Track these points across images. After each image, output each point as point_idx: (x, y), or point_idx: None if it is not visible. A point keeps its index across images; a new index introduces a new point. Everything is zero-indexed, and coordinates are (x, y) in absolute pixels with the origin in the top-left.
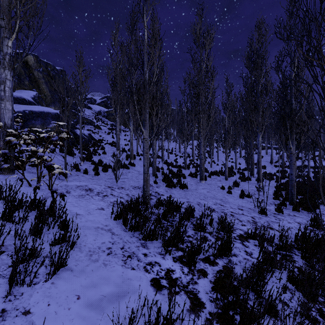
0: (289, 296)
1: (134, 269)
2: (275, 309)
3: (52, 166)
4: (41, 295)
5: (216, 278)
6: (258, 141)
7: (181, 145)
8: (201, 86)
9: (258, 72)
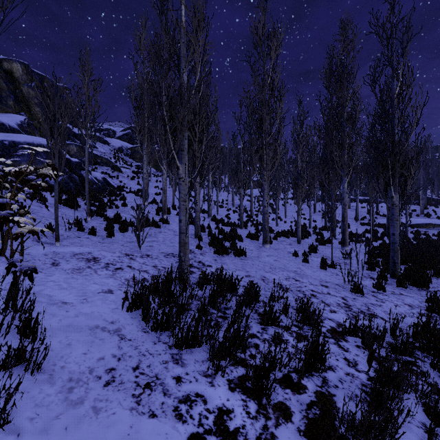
0: None
1: (155, 415)
2: None
3: (7, 218)
4: None
5: (307, 420)
6: (343, 189)
7: (235, 196)
8: (265, 109)
9: (343, 92)
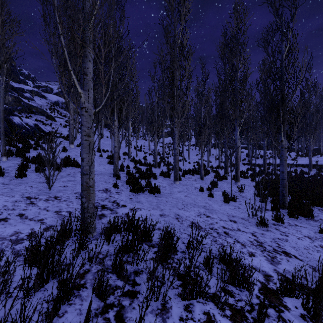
0: None
1: None
2: None
3: None
4: None
5: None
6: (236, 136)
7: (150, 143)
8: (176, 64)
9: (237, 58)
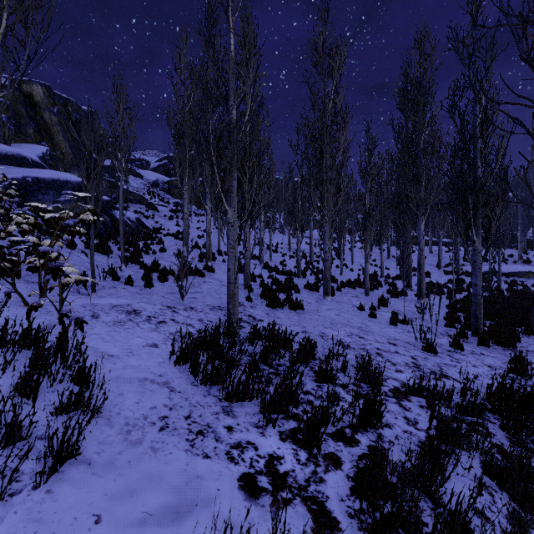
0: (487, 501)
1: (209, 457)
2: (473, 533)
3: (60, 268)
4: (22, 519)
5: (357, 469)
6: (419, 231)
7: (292, 239)
8: (326, 138)
9: (420, 116)
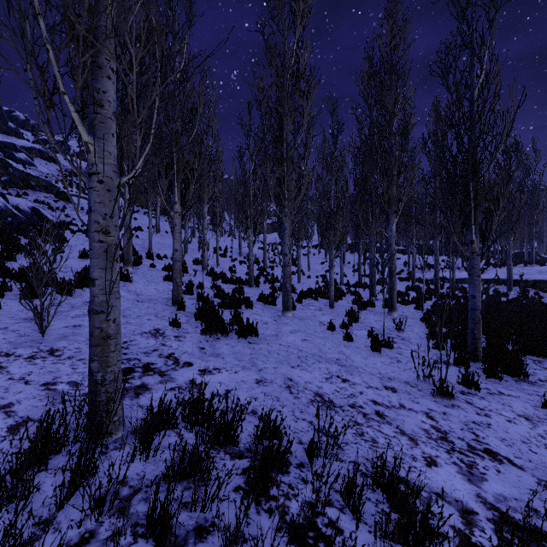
0: None
1: None
2: None
3: None
4: None
5: None
6: (390, 232)
7: (243, 243)
8: (287, 104)
9: (392, 97)
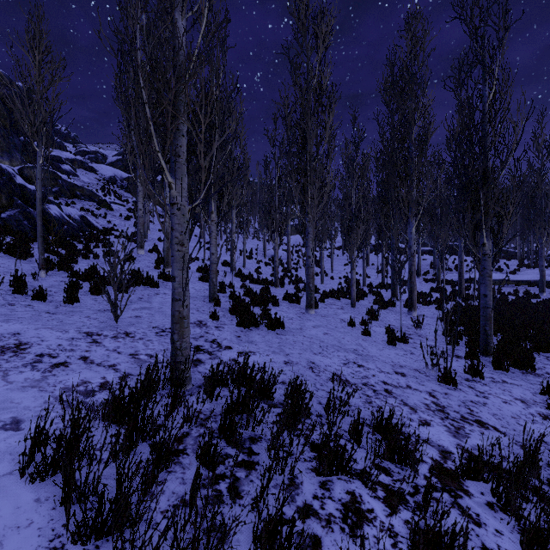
0: None
1: None
2: None
3: None
4: None
5: None
6: (410, 235)
7: (267, 245)
8: (310, 120)
9: (411, 106)
